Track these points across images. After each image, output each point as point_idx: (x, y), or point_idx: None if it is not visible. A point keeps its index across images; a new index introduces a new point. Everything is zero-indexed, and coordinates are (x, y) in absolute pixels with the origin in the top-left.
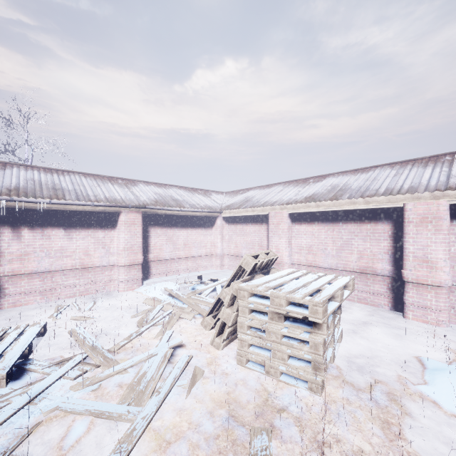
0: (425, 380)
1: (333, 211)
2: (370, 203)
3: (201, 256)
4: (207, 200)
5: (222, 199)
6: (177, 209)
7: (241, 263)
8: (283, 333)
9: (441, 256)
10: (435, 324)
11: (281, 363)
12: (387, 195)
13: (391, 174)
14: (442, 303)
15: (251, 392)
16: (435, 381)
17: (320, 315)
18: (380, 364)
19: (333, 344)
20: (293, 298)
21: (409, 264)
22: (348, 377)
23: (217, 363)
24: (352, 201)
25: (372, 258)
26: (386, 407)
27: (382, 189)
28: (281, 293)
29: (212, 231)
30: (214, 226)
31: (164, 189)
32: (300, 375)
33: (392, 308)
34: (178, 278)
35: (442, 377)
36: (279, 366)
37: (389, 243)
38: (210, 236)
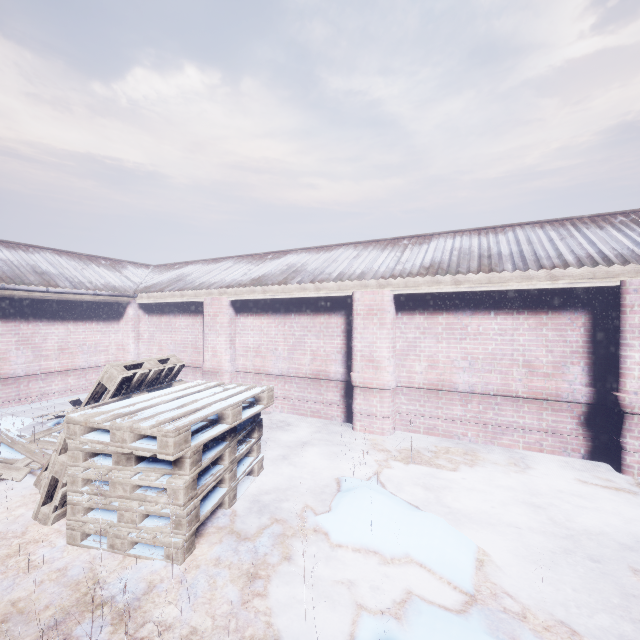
0: (332, 507)
1: (285, 299)
2: (320, 290)
3: (98, 366)
4: (113, 276)
5: (144, 276)
6: (38, 289)
7: (102, 378)
8: (133, 483)
9: (385, 354)
10: (380, 433)
11: (130, 527)
12: (337, 281)
13: (352, 255)
14: (386, 408)
15: (64, 587)
16: (339, 506)
17: (171, 450)
18: (293, 496)
19: (232, 482)
20: (139, 429)
21: (357, 365)
22: (240, 524)
23: (28, 551)
24: (302, 286)
25: (326, 359)
26: (265, 557)
27: (336, 273)
28: (125, 423)
29: (120, 327)
30: (123, 319)
31: (21, 252)
32: (156, 539)
33: (346, 419)
34: (41, 407)
35: (345, 500)
36: (130, 533)
37: (342, 340)
38: (116, 335)
